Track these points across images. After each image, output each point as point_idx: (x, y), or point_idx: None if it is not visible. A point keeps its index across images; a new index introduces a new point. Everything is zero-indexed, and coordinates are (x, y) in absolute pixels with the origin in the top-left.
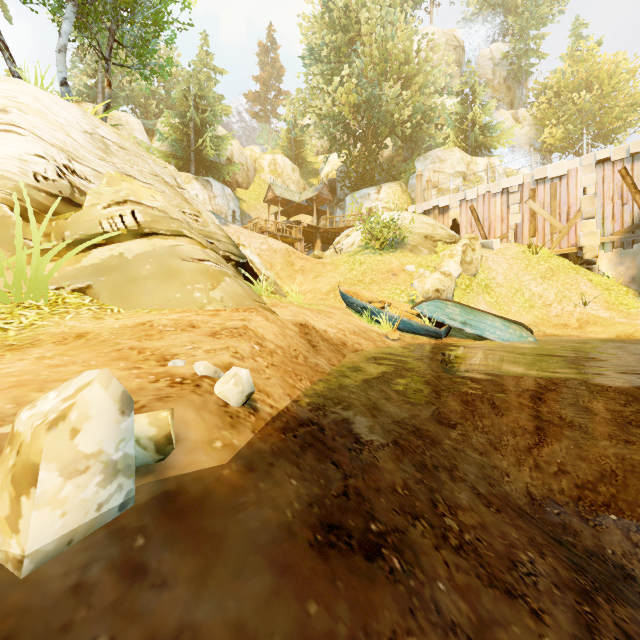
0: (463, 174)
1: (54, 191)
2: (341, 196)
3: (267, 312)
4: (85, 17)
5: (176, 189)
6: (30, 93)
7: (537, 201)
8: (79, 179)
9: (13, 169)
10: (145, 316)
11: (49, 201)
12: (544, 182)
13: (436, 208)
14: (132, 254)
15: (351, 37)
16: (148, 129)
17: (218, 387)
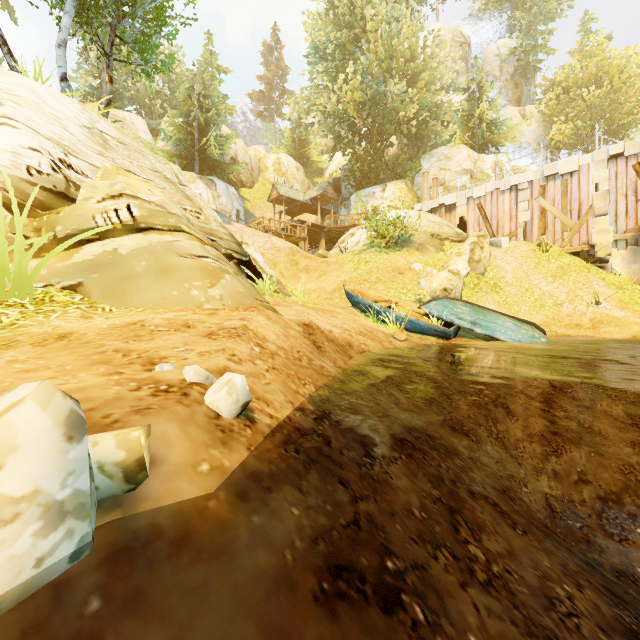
0: (470, 172)
1: (48, 185)
2: (346, 195)
3: (269, 311)
4: (86, 12)
5: (177, 186)
6: (26, 86)
7: (547, 198)
8: (75, 174)
9: (5, 162)
10: (137, 315)
11: (42, 195)
12: (554, 178)
13: (443, 206)
14: (126, 250)
15: (356, 34)
16: (152, 129)
17: (209, 396)
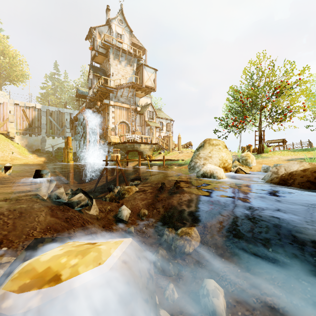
0: None
1: None
2: None
3: None
4: None
5: None
6: None
7: None
8: None
9: None
10: None
11: None
12: None
13: None
14: None
15: None
16: None
17: None
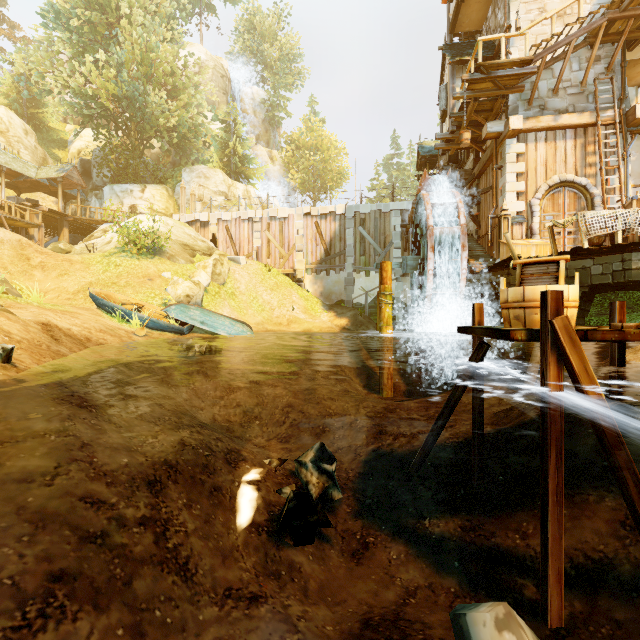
0: (225, 194)
1: None
2: (98, 182)
3: (8, 314)
4: None
5: None
6: None
7: (271, 232)
8: None
9: None
10: None
11: None
12: (275, 219)
13: (198, 221)
14: None
15: (110, 20)
16: None
17: None
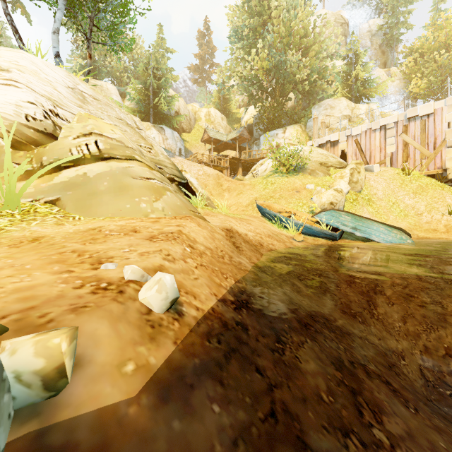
0: (348, 117)
1: (40, 128)
2: (256, 136)
3: (199, 219)
4: (73, 8)
5: (135, 129)
6: (28, 59)
7: (409, 134)
8: (61, 120)
9: (9, 112)
10: (98, 222)
11: (36, 135)
12: (415, 119)
13: (328, 142)
14: (93, 174)
15: (264, 20)
16: (121, 93)
17: (142, 293)
